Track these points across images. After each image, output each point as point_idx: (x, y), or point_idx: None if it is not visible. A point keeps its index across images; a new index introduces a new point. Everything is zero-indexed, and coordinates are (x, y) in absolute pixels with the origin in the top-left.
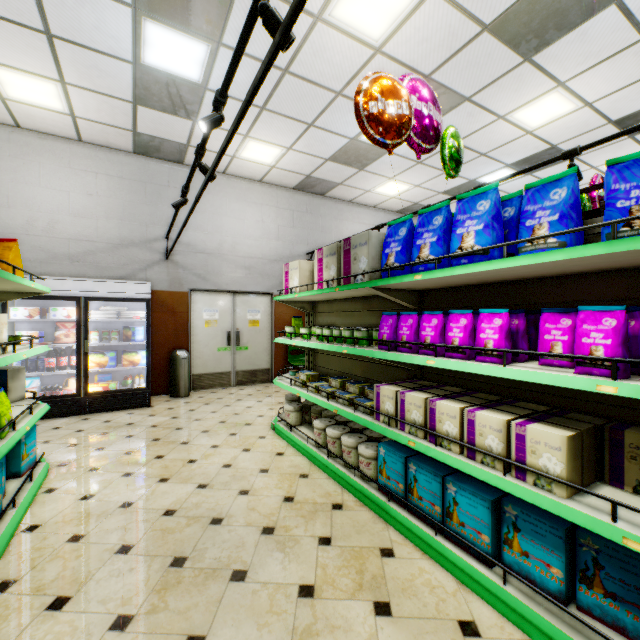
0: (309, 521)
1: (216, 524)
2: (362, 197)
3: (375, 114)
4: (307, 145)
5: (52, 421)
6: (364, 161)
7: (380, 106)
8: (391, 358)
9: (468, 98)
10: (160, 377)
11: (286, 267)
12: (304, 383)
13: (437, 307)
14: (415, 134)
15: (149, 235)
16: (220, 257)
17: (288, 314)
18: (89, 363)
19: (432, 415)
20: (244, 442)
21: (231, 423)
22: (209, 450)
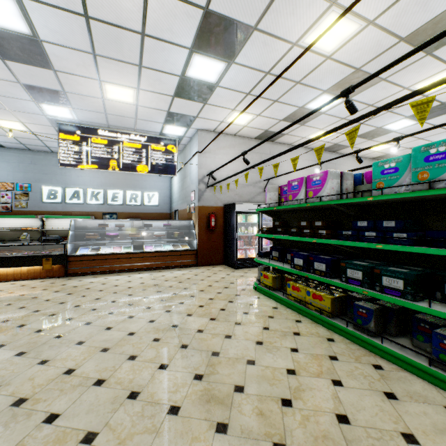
0: None
1: None
2: None
3: None
4: (407, 144)
5: None
6: None
7: None
8: None
9: None
10: None
11: None
12: None
13: None
14: None
15: None
16: None
17: None
18: None
19: None
20: None
21: None
22: None
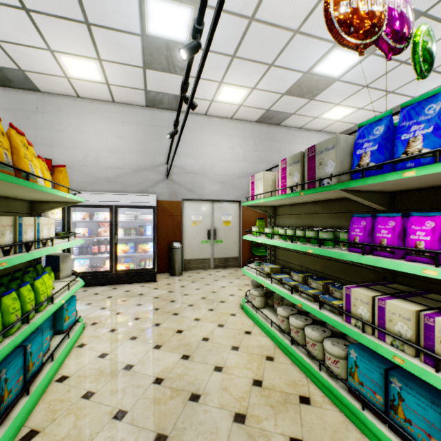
0: (278, 414)
1: (194, 401)
2: (311, 123)
3: (346, 14)
4: (267, 83)
5: (95, 288)
6: (314, 91)
7: (352, 4)
8: (368, 262)
9: (424, 12)
10: (163, 260)
11: (252, 178)
12: (268, 275)
13: (414, 208)
14: (386, 34)
15: (156, 162)
16: (203, 175)
17: (252, 216)
18: (118, 250)
19: (428, 333)
20: (219, 318)
21: (209, 299)
22: (192, 322)
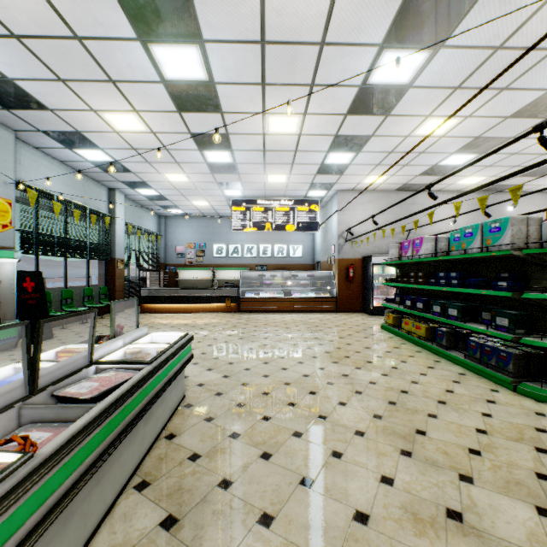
0: None
1: None
2: None
3: None
4: None
5: None
6: None
7: None
8: None
9: None
10: None
11: None
12: None
13: None
14: None
15: None
16: None
17: None
18: None
19: None
20: None
21: None
22: None
